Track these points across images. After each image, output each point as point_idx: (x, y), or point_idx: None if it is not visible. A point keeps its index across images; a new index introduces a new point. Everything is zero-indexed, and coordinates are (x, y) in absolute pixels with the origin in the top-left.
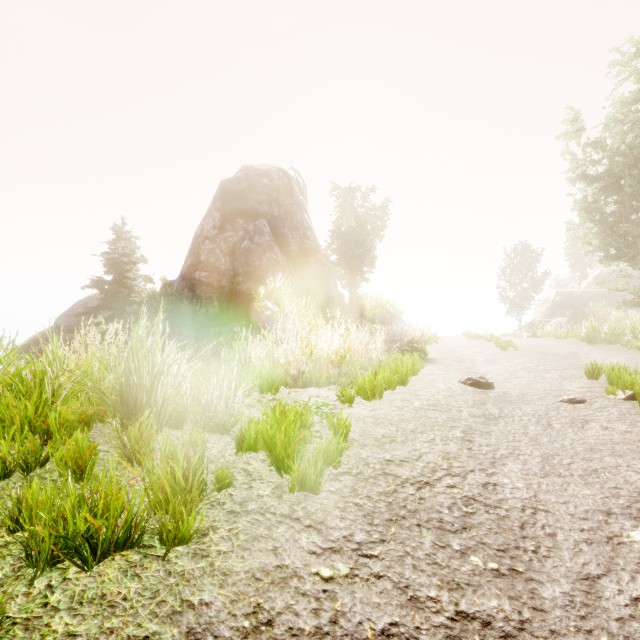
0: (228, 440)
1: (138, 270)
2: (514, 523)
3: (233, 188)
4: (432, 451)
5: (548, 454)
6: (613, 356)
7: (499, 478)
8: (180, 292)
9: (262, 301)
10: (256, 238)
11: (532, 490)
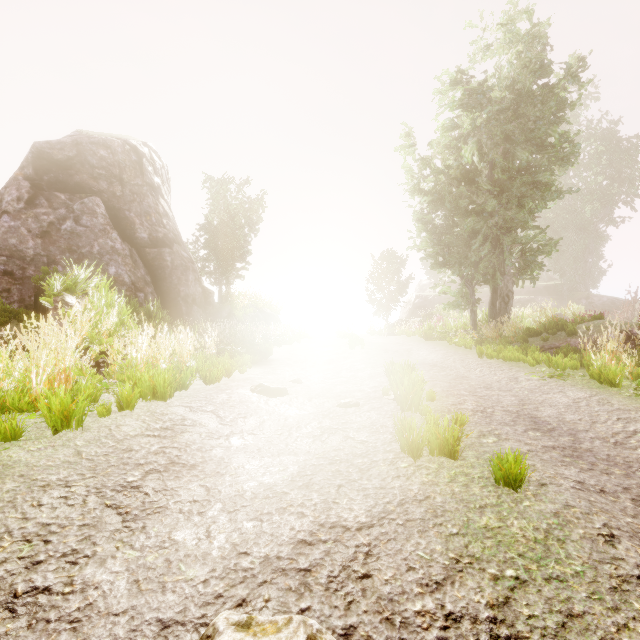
0: None
1: None
2: None
3: (54, 154)
4: (18, 527)
5: (231, 494)
6: (435, 352)
7: (77, 569)
8: None
9: (59, 295)
10: (84, 219)
11: (102, 589)
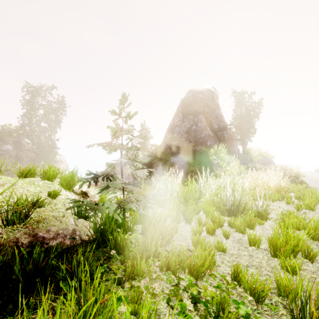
0: (268, 223)
1: (149, 142)
2: None
3: (186, 101)
4: None
5: None
6: None
7: None
8: (165, 150)
9: (212, 156)
10: (198, 124)
11: None
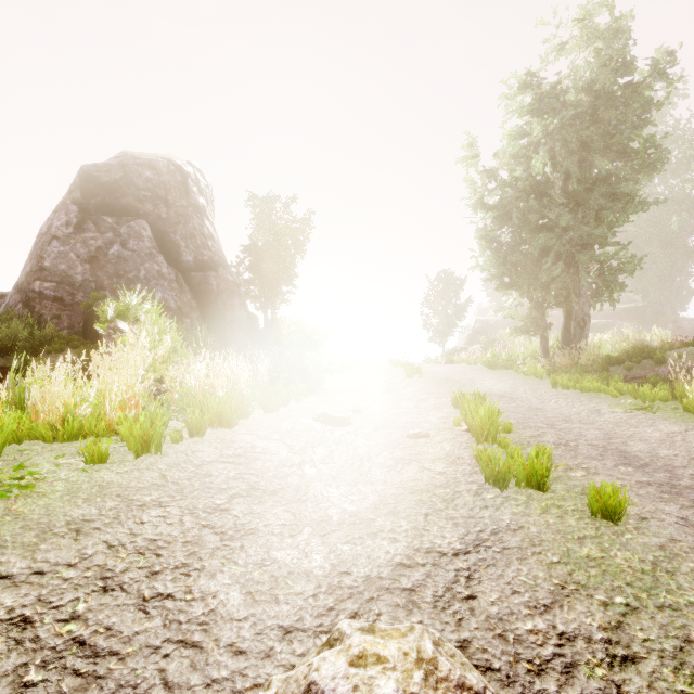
0: None
1: None
2: (100, 693)
3: (101, 177)
4: (129, 541)
5: (318, 520)
6: (501, 381)
7: (192, 580)
8: (11, 308)
9: (112, 321)
10: (131, 243)
11: (220, 598)
